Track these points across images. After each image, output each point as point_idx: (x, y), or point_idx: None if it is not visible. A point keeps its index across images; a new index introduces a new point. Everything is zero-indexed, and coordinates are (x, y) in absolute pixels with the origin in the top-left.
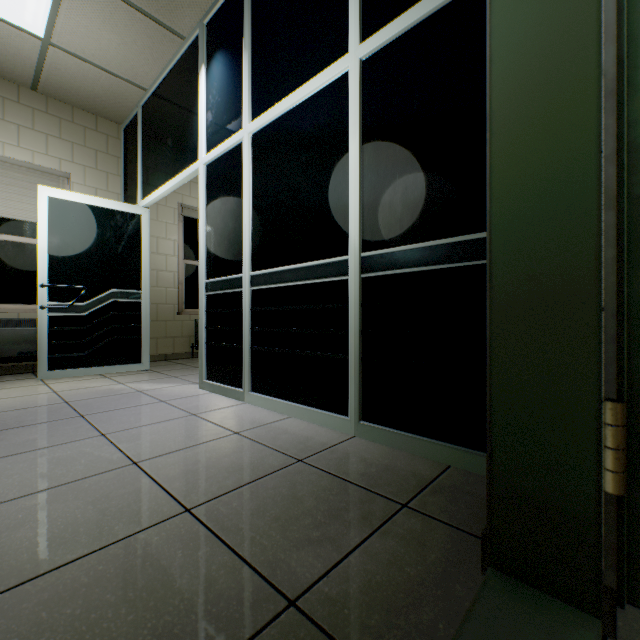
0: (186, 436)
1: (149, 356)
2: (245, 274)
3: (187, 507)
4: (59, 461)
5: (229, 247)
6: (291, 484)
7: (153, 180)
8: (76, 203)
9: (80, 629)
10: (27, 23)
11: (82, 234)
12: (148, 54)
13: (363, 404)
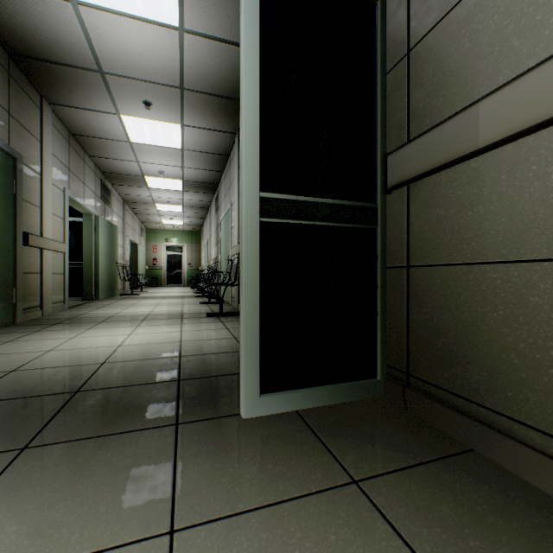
0: None
1: None
2: None
3: None
4: None
5: None
6: None
7: None
8: None
9: None
10: None
11: None
12: None
13: None
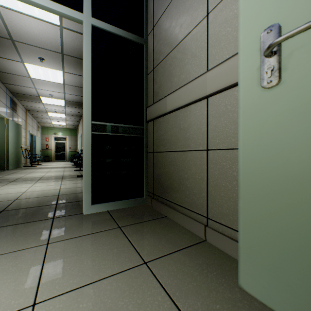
0: None
1: None
2: None
3: None
4: None
5: None
6: None
7: None
8: None
9: None
10: None
11: None
12: None
13: None
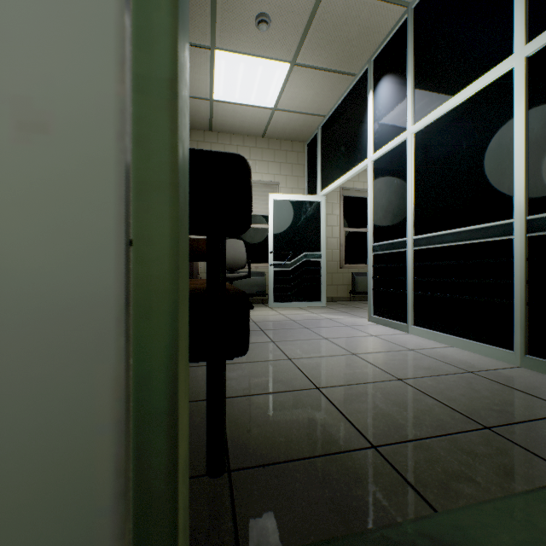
0: (376, 346)
1: (325, 297)
2: (408, 238)
3: (398, 378)
4: (313, 346)
5: (393, 219)
6: (467, 382)
7: (329, 177)
8: (286, 201)
9: (373, 405)
10: (267, 103)
11: (289, 219)
12: (329, 94)
13: (528, 341)
